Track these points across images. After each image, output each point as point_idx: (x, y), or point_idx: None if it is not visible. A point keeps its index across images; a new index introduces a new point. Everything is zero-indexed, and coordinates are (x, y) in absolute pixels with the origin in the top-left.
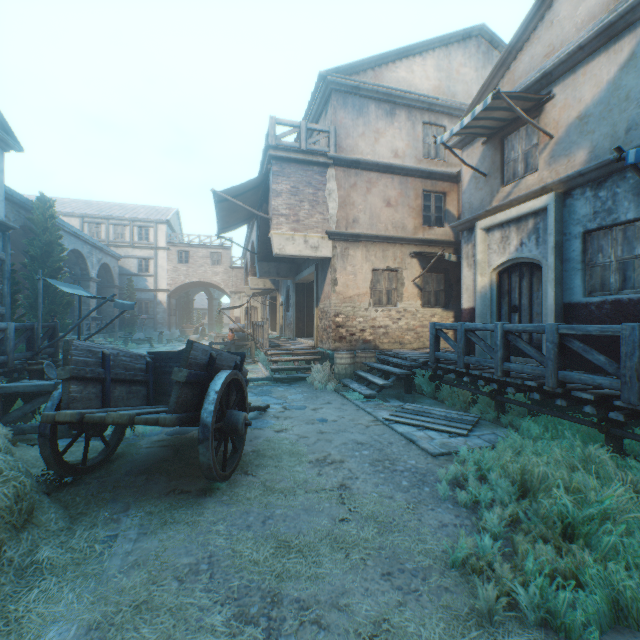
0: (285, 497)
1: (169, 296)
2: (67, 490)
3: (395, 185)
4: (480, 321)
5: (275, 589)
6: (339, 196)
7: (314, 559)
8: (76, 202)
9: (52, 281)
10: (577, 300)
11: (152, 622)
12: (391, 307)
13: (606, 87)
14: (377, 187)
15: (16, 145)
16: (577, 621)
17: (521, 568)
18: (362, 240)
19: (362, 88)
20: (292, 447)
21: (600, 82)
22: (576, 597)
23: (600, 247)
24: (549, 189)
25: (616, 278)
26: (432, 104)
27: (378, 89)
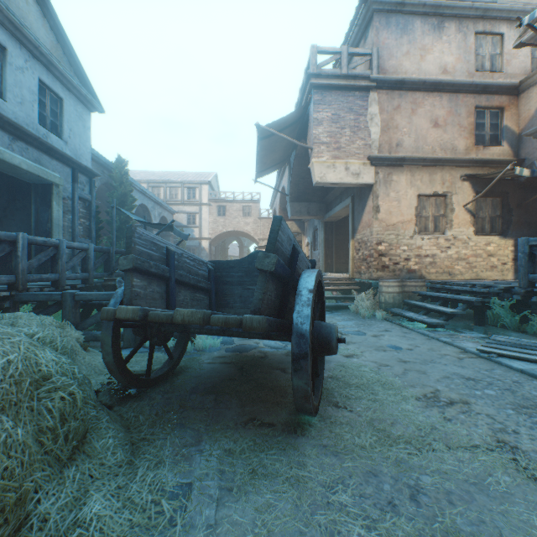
0: (419, 452)
1: (210, 243)
2: (130, 404)
3: (443, 103)
4: None
5: None
6: (381, 120)
7: None
8: (143, 173)
9: (123, 210)
10: None
11: None
12: (438, 235)
13: None
14: (423, 107)
15: (99, 106)
16: None
17: None
18: (406, 164)
19: (407, 3)
20: (378, 376)
21: None
22: None
23: None
24: None
25: None
26: (488, 10)
27: (425, 1)
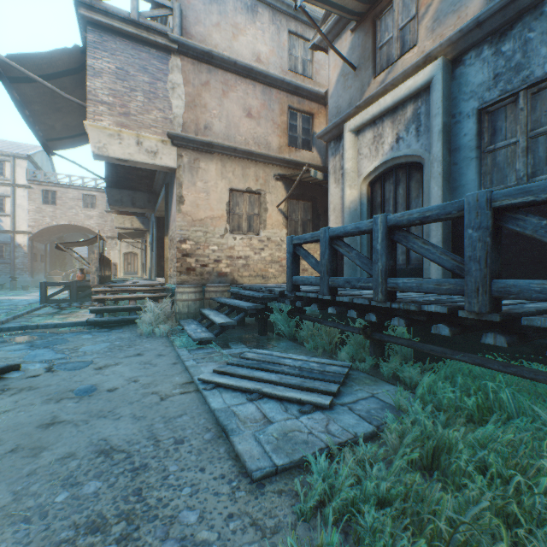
0: None
1: (32, 239)
2: None
3: (257, 94)
4: (349, 243)
5: None
6: (187, 93)
7: None
8: None
9: None
10: None
11: None
12: (253, 235)
13: None
14: (236, 92)
15: None
16: None
17: None
18: (217, 152)
19: None
20: None
21: None
22: None
23: (502, 124)
24: (434, 59)
25: (526, 161)
26: (299, 11)
27: None
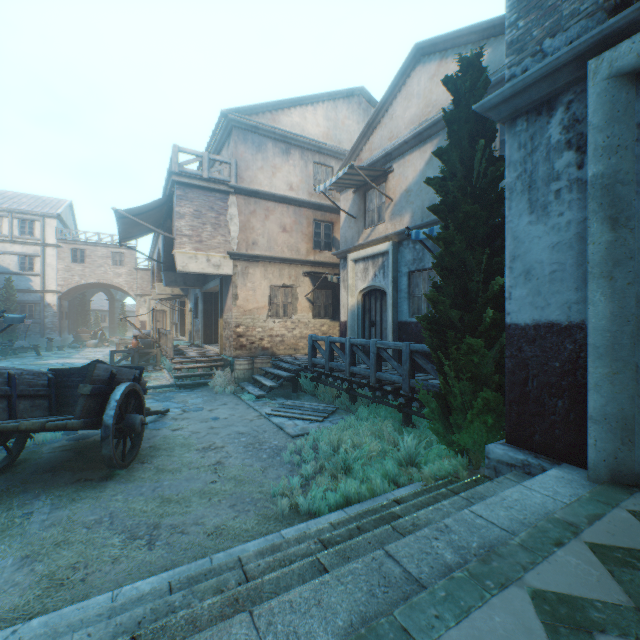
0: (173, 474)
1: (60, 298)
2: None
3: (290, 214)
4: (351, 332)
5: (157, 522)
6: (240, 221)
7: (187, 504)
8: None
9: None
10: (405, 320)
11: (70, 548)
12: (287, 318)
13: (419, 174)
14: (275, 215)
15: None
16: (322, 506)
17: (310, 489)
18: (261, 260)
19: (261, 128)
20: (185, 441)
21: (416, 169)
22: (326, 496)
23: (417, 283)
24: (390, 238)
25: (425, 306)
26: (322, 148)
27: (275, 131)
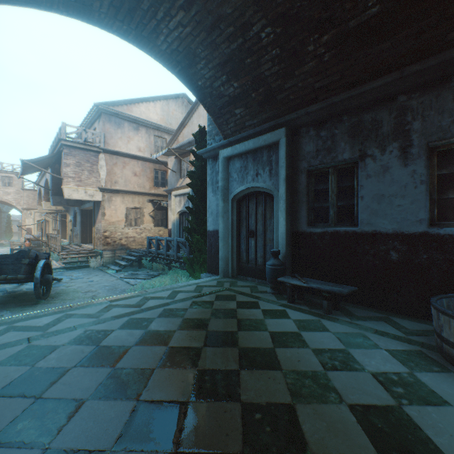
0: (71, 300)
1: None
2: None
3: (139, 165)
4: (173, 235)
5: None
6: (107, 169)
7: None
8: None
9: None
10: None
11: None
12: (137, 227)
13: None
14: (129, 166)
15: None
16: None
17: None
18: (120, 192)
19: (120, 114)
20: (75, 290)
21: None
22: None
23: None
24: None
25: None
26: (159, 127)
27: (129, 116)
